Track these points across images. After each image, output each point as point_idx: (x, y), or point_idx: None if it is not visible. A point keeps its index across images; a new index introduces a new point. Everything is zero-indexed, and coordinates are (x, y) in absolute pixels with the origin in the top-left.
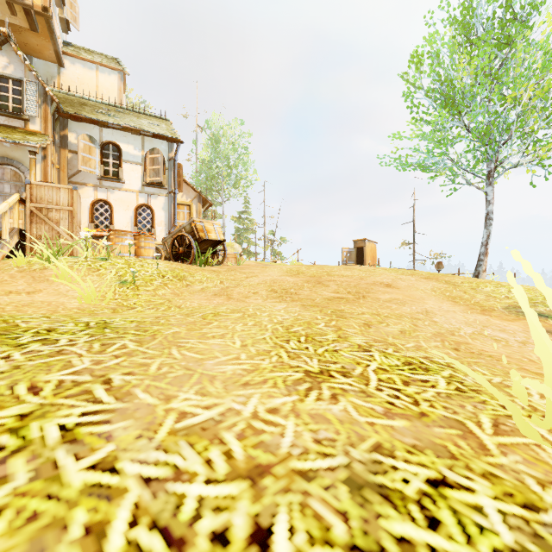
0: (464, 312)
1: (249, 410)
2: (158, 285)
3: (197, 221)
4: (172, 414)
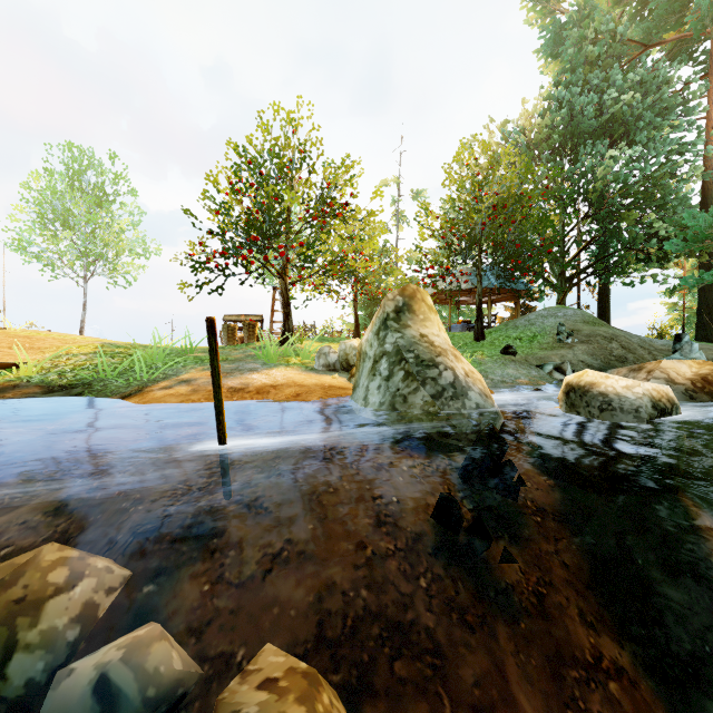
0: None
1: None
2: None
3: None
4: None
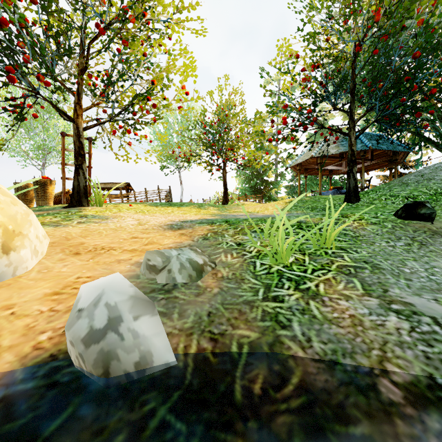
0: None
1: None
2: None
3: None
4: None
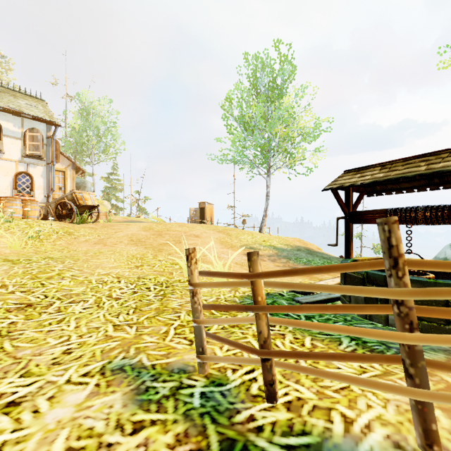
0: (221, 248)
1: (117, 271)
2: (55, 239)
3: (78, 192)
4: (97, 272)
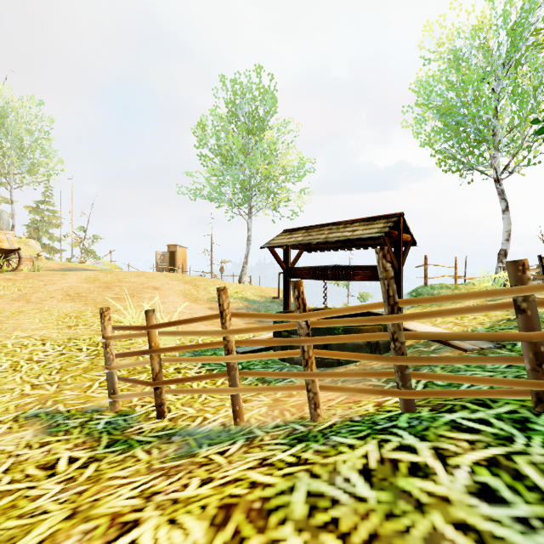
0: (183, 302)
1: (42, 333)
2: None
3: None
4: (14, 336)
